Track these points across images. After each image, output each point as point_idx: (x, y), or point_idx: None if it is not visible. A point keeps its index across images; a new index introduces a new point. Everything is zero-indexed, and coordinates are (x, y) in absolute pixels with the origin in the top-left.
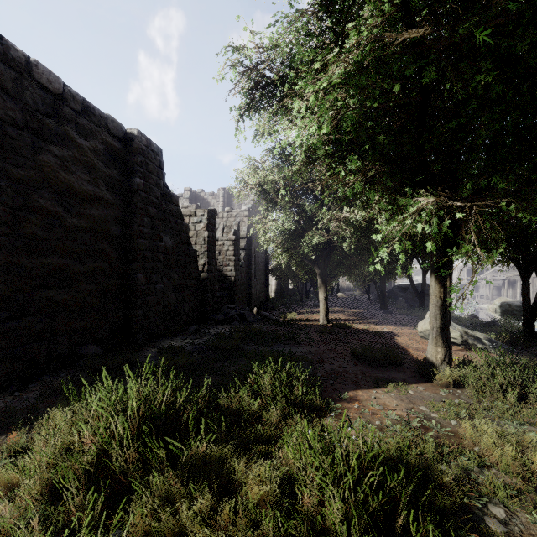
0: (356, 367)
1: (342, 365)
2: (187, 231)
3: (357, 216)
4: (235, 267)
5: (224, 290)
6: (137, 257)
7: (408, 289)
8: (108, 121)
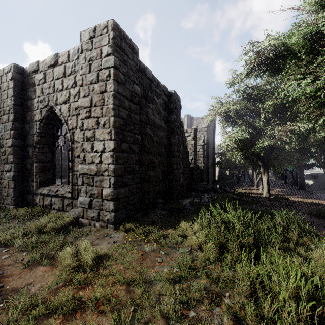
0: (316, 220)
1: (306, 218)
2: (186, 141)
3: (301, 128)
4: (203, 161)
5: (197, 174)
6: (173, 155)
7: (318, 177)
8: (163, 88)
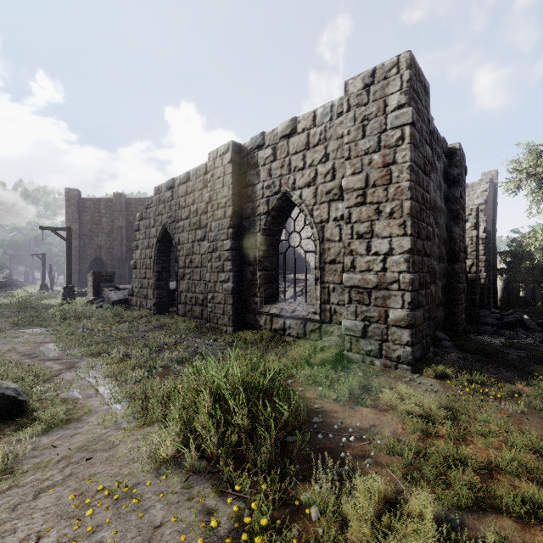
0: None
1: None
2: None
3: None
4: (484, 268)
5: None
6: (458, 258)
7: None
8: (443, 142)
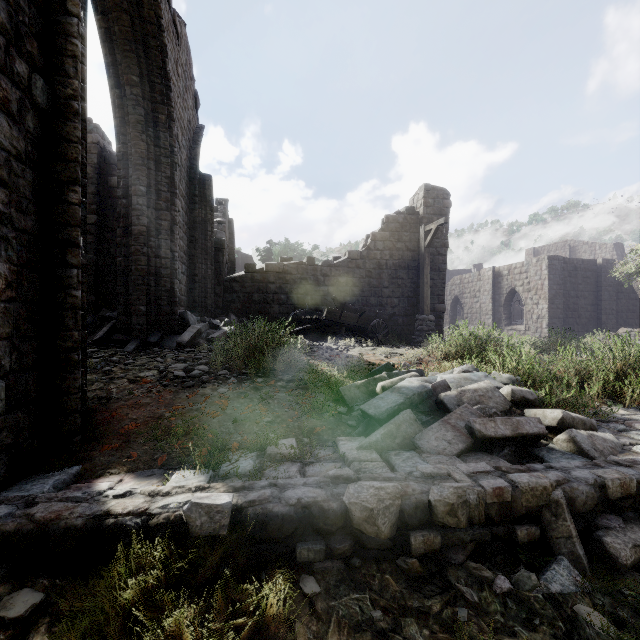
0: None
1: None
2: (635, 292)
3: None
4: None
5: None
6: (601, 308)
7: None
8: (589, 261)
